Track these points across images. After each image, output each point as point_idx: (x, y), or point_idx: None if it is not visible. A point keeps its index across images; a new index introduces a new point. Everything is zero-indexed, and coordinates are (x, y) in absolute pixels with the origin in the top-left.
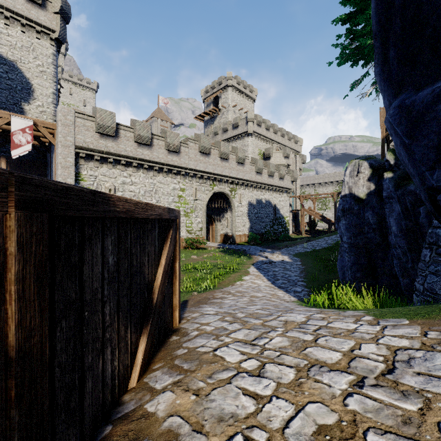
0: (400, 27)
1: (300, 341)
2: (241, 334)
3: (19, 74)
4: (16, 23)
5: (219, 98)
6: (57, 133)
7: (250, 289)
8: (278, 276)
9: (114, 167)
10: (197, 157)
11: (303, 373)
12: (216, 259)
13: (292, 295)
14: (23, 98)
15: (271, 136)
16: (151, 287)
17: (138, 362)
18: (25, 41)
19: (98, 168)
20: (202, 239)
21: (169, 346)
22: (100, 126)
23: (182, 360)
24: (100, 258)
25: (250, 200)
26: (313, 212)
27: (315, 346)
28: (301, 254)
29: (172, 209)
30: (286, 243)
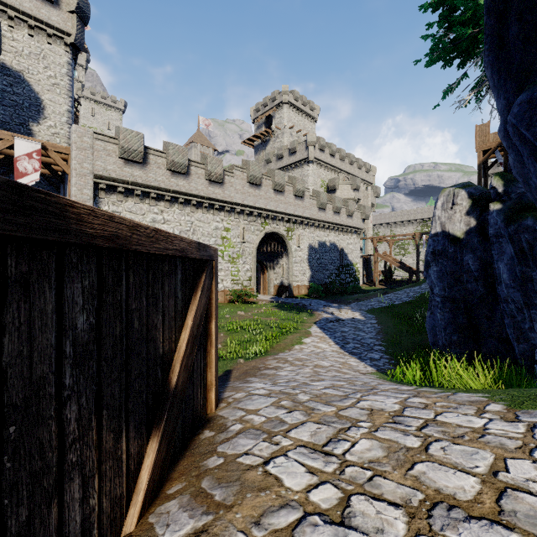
0: None
1: (401, 449)
2: (306, 432)
3: (26, 87)
4: (22, 24)
5: (272, 117)
6: (71, 159)
7: (313, 356)
8: (348, 338)
9: (142, 201)
10: (245, 189)
11: (421, 523)
12: (269, 316)
13: (368, 364)
14: (32, 117)
15: (337, 163)
16: (170, 361)
17: (140, 487)
18: (34, 47)
19: (123, 202)
20: (251, 291)
21: (198, 450)
22: (124, 150)
23: (213, 480)
24: (52, 318)
25: (311, 242)
26: (389, 258)
27: (428, 461)
28: (376, 310)
29: (204, 245)
30: (356, 296)
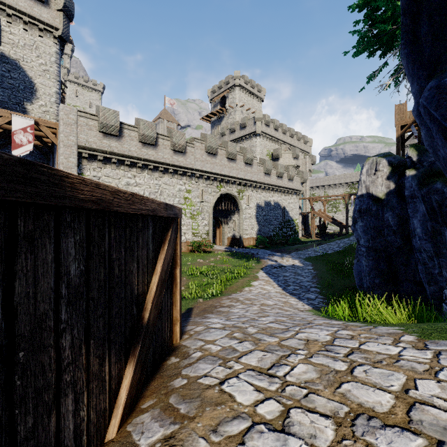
0: None
1: (331, 372)
2: (254, 358)
3: (22, 73)
4: (18, 20)
5: (226, 98)
6: (59, 132)
7: (260, 296)
8: (289, 282)
9: (118, 168)
10: (203, 157)
11: (346, 430)
12: (223, 263)
13: (306, 302)
14: (26, 98)
15: (280, 136)
16: (143, 300)
17: (120, 402)
18: (28, 39)
19: (102, 169)
20: (208, 242)
21: (166, 373)
22: (103, 125)
23: (179, 396)
24: (52, 266)
25: (258, 202)
26: (323, 215)
27: (353, 382)
28: (312, 258)
29: (171, 206)
30: (296, 246)
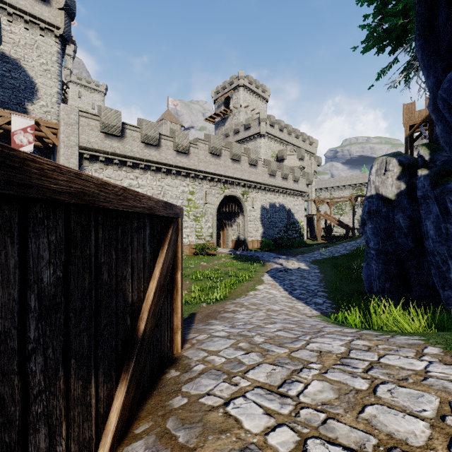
0: None
1: (351, 391)
2: (262, 373)
3: (22, 72)
4: (19, 19)
5: (230, 98)
6: (60, 133)
7: (265, 301)
8: (296, 285)
9: (120, 169)
10: (207, 158)
11: None
12: (227, 266)
13: (313, 307)
14: (27, 98)
15: (285, 137)
16: (138, 309)
17: (109, 429)
18: (29, 39)
19: (103, 170)
20: (212, 245)
21: (164, 389)
22: (105, 125)
23: (177, 420)
24: (15, 273)
25: (263, 204)
26: (329, 217)
27: (377, 404)
28: (318, 261)
29: (171, 205)
30: (301, 249)
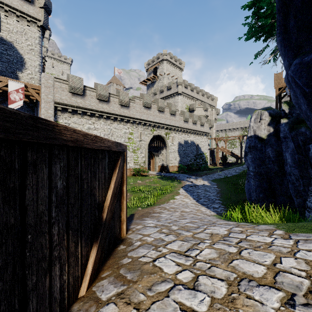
0: (300, 1)
1: (226, 253)
2: (176, 245)
3: (15, 51)
4: (13, 14)
5: (157, 68)
6: (41, 92)
7: (180, 206)
8: (201, 196)
9: (82, 117)
10: (141, 110)
11: (234, 288)
12: (155, 183)
13: (212, 210)
14: (18, 68)
15: (195, 95)
16: (102, 207)
17: (88, 272)
18: (19, 28)
19: (71, 118)
20: (145, 169)
21: (117, 255)
22: (72, 87)
23: (126, 269)
24: (46, 182)
25: (179, 141)
26: (225, 150)
27: (240, 259)
28: (217, 180)
29: (120, 144)
30: (205, 172)
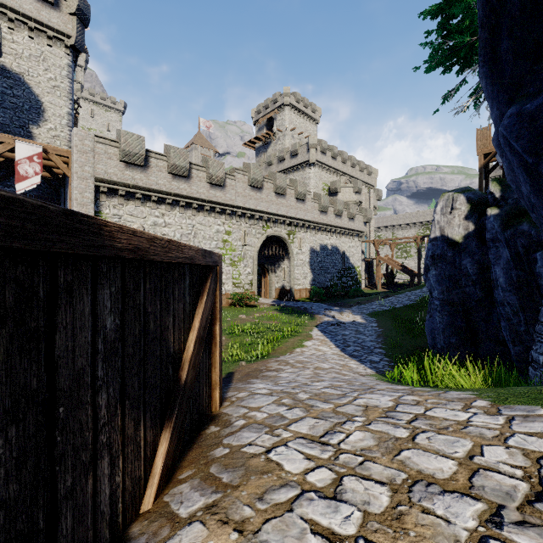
0: (519, 7)
1: (391, 439)
2: (305, 426)
3: (27, 89)
4: (22, 26)
5: (274, 119)
6: (72, 162)
7: (314, 358)
8: (349, 341)
9: (143, 205)
10: (246, 192)
11: (402, 496)
12: (270, 319)
13: (368, 366)
14: (32, 120)
15: (339, 166)
16: (179, 360)
17: (156, 471)
18: (34, 49)
19: (124, 206)
20: (252, 294)
21: (205, 443)
22: (125, 153)
23: (220, 466)
24: (89, 320)
25: (312, 245)
26: (391, 261)
27: (413, 449)
28: (377, 313)
29: (210, 252)
30: (357, 299)
